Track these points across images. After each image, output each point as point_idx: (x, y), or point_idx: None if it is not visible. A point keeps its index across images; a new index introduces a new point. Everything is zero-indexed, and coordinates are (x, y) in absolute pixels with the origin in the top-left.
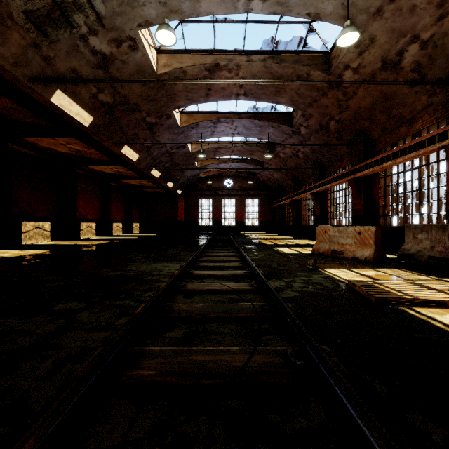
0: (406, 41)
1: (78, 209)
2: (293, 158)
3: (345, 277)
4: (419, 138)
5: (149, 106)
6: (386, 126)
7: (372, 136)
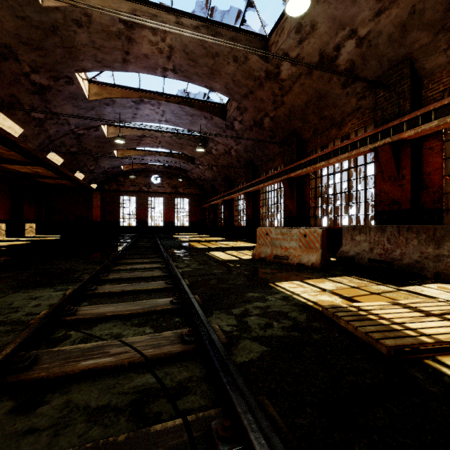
0: (344, 35)
1: None
2: (226, 155)
3: (308, 296)
4: (351, 139)
5: (33, 56)
6: (318, 127)
7: (304, 137)
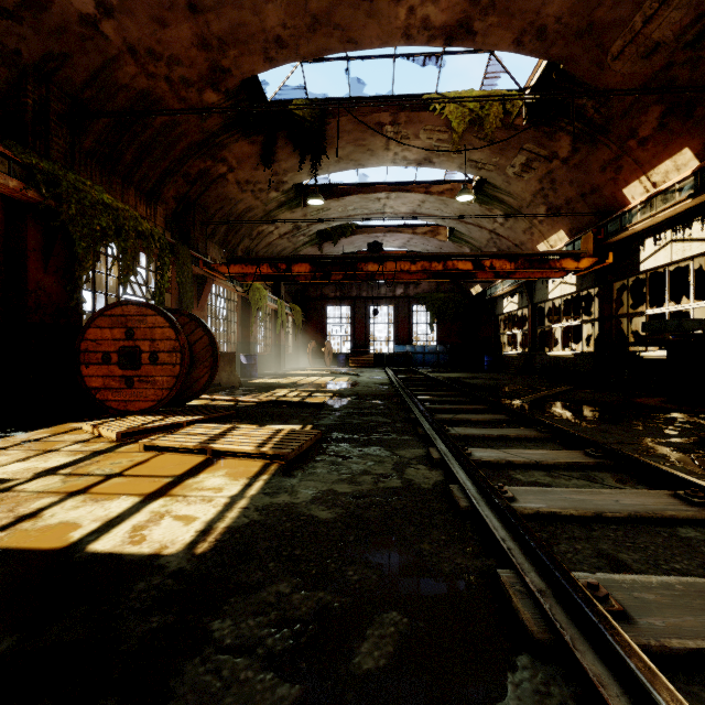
0: None
1: None
2: None
3: (232, 488)
4: None
5: None
6: None
7: None
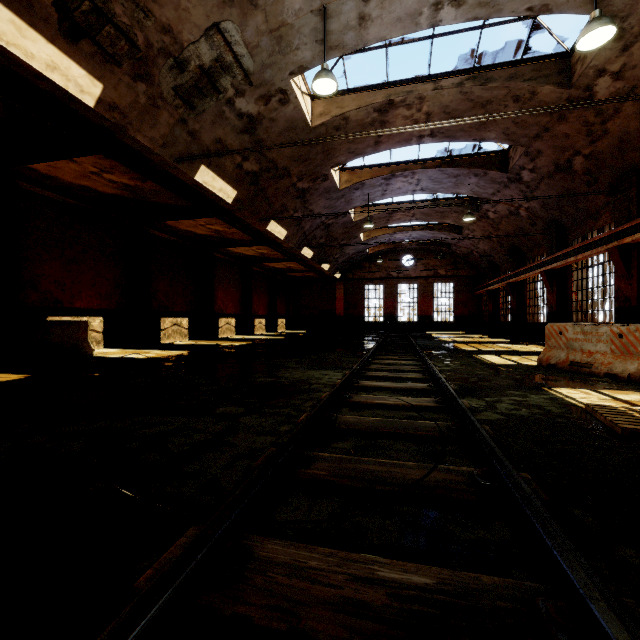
0: None
1: (217, 302)
2: (511, 218)
3: (584, 400)
4: None
5: (300, 168)
6: None
7: None
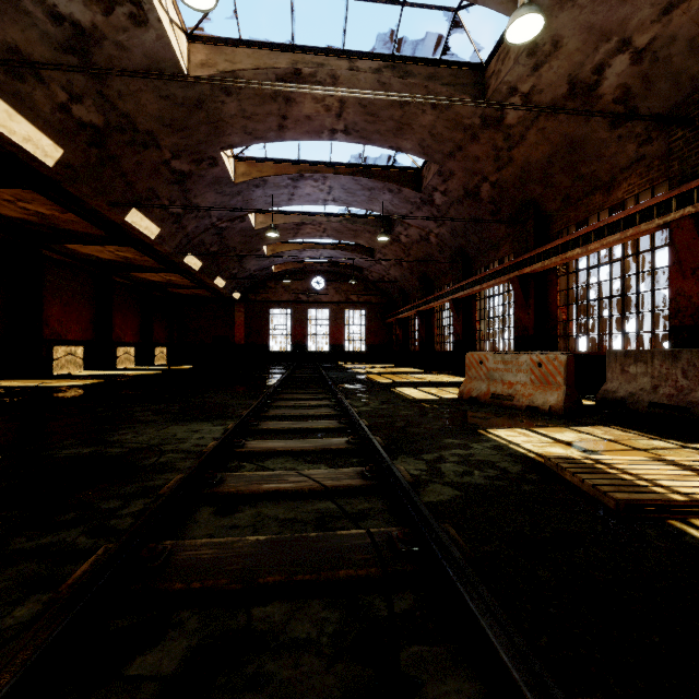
0: (610, 49)
1: (49, 322)
2: (421, 244)
3: (531, 447)
4: (626, 211)
5: (175, 139)
6: (570, 193)
7: (547, 209)
